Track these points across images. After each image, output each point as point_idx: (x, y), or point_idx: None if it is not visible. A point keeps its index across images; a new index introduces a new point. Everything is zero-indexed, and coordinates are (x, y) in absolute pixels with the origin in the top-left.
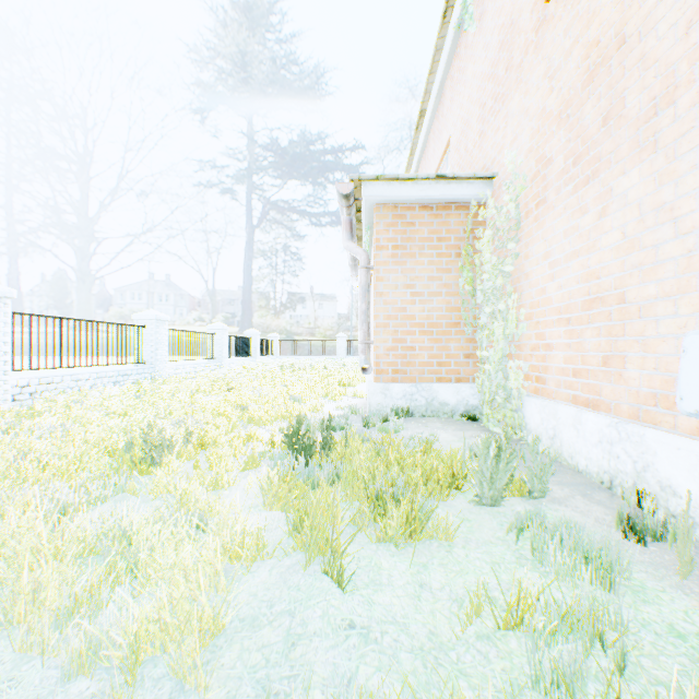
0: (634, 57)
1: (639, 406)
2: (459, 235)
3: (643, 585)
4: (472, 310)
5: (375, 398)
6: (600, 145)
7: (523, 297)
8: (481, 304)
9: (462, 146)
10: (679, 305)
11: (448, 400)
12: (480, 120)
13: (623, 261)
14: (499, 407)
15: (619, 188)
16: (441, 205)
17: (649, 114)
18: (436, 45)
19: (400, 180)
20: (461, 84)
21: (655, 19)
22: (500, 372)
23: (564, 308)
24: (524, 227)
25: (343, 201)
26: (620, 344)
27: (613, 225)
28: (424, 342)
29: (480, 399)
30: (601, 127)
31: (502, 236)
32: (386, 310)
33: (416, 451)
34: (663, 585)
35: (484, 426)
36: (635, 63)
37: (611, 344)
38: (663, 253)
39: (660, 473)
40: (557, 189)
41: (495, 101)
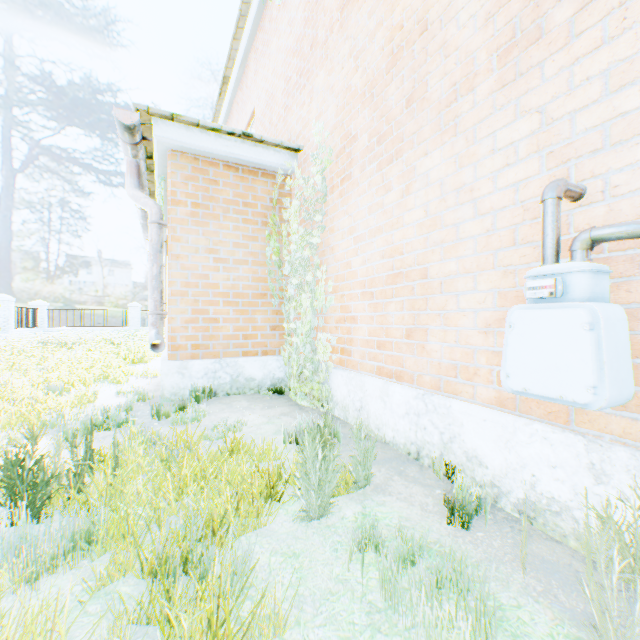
0: (436, 43)
1: (440, 377)
2: (266, 203)
3: (501, 605)
4: (279, 281)
5: (170, 379)
6: (404, 126)
7: (329, 270)
8: (289, 275)
9: (267, 119)
10: (479, 281)
11: (255, 374)
12: (285, 94)
13: (426, 238)
14: (308, 381)
15: (423, 168)
16: (248, 169)
17: (451, 98)
18: (241, 8)
19: (201, 128)
20: (266, 57)
21: (457, 8)
22: (309, 345)
23: (369, 282)
24: (330, 202)
25: (126, 134)
26: (424, 318)
27: (417, 203)
28: (229, 313)
29: (286, 371)
30: (405, 108)
31: (311, 207)
32: (184, 276)
33: (222, 451)
34: (515, 595)
35: (292, 400)
36: (437, 49)
37: (414, 317)
38: (464, 232)
39: (467, 444)
40: (363, 166)
41: (301, 76)
